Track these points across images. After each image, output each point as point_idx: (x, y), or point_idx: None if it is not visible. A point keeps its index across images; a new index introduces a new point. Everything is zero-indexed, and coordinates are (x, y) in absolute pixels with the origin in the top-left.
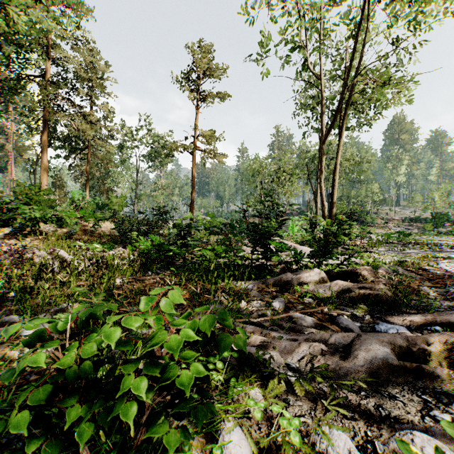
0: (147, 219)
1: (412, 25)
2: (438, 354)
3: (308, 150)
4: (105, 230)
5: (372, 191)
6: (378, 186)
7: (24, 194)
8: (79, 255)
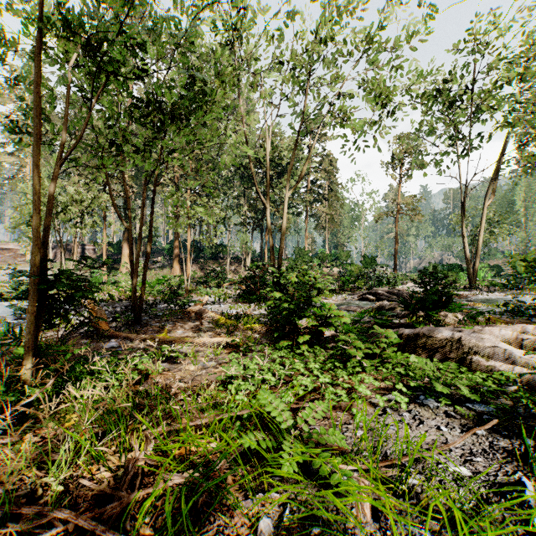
0: None
1: (535, 125)
2: None
3: None
4: (336, 273)
5: None
6: None
7: (298, 254)
8: None
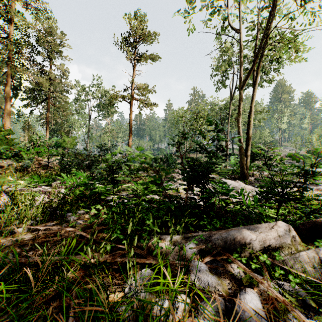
0: (88, 155)
1: None
2: None
3: (218, 103)
4: (57, 164)
5: (264, 135)
6: (269, 131)
7: None
8: (2, 191)
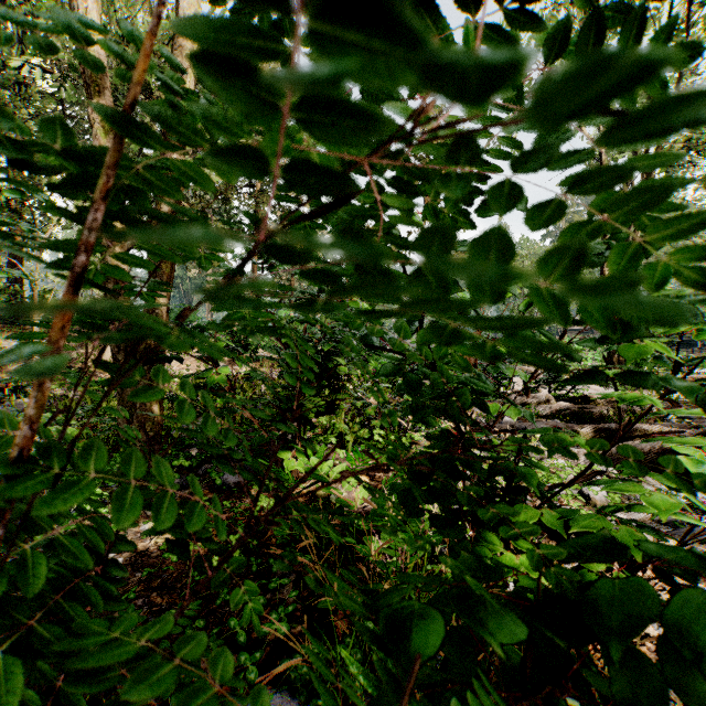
0: None
1: None
2: (586, 434)
3: None
4: None
5: None
6: None
7: None
8: None
